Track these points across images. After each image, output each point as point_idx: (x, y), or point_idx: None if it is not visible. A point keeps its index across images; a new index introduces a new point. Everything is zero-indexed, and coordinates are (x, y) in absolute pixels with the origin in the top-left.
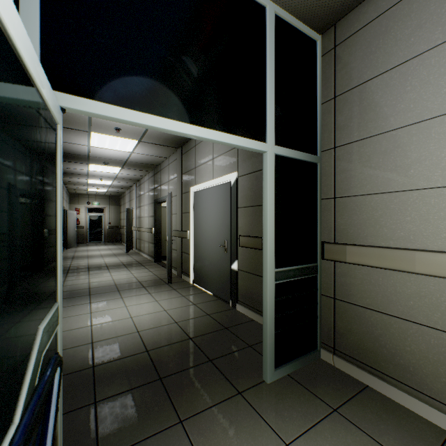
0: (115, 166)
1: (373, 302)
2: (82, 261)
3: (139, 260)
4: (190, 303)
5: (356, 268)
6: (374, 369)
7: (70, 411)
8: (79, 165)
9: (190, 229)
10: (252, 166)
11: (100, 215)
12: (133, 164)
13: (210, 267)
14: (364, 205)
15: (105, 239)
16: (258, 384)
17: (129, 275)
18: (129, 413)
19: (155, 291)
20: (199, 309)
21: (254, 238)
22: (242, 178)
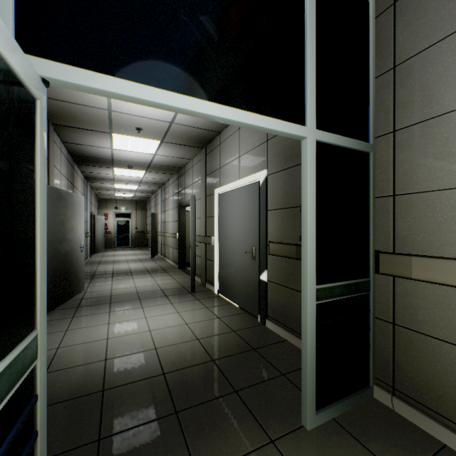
0: (139, 169)
1: (454, 333)
2: (108, 266)
3: (163, 266)
4: (214, 316)
5: (426, 287)
6: (455, 424)
7: (70, 450)
8: (104, 169)
9: (215, 234)
10: (284, 162)
11: (127, 220)
12: (157, 167)
13: (235, 277)
14: (438, 203)
15: (132, 244)
16: (296, 430)
17: (152, 282)
18: None
19: (177, 301)
20: (224, 324)
21: (286, 245)
22: (273, 176)
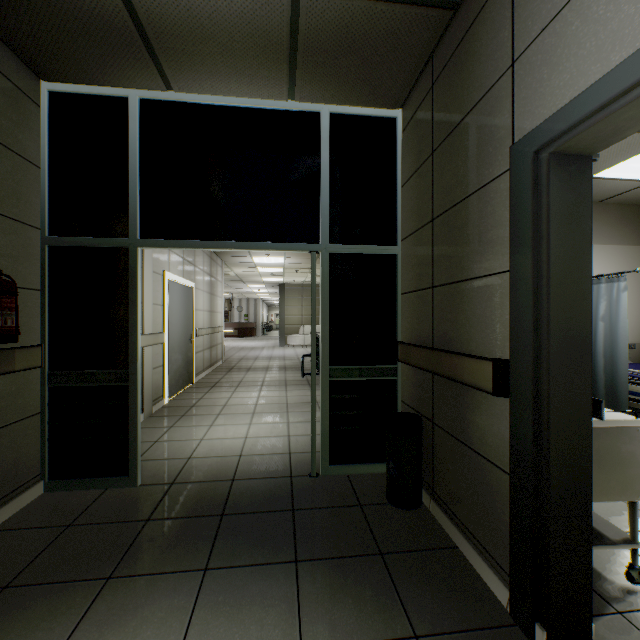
0: None
1: None
2: None
3: None
4: None
5: None
6: None
7: (315, 508)
8: None
9: None
10: None
11: None
12: None
13: None
14: None
15: None
16: (149, 484)
17: None
18: (266, 493)
19: None
20: None
21: None
22: None
